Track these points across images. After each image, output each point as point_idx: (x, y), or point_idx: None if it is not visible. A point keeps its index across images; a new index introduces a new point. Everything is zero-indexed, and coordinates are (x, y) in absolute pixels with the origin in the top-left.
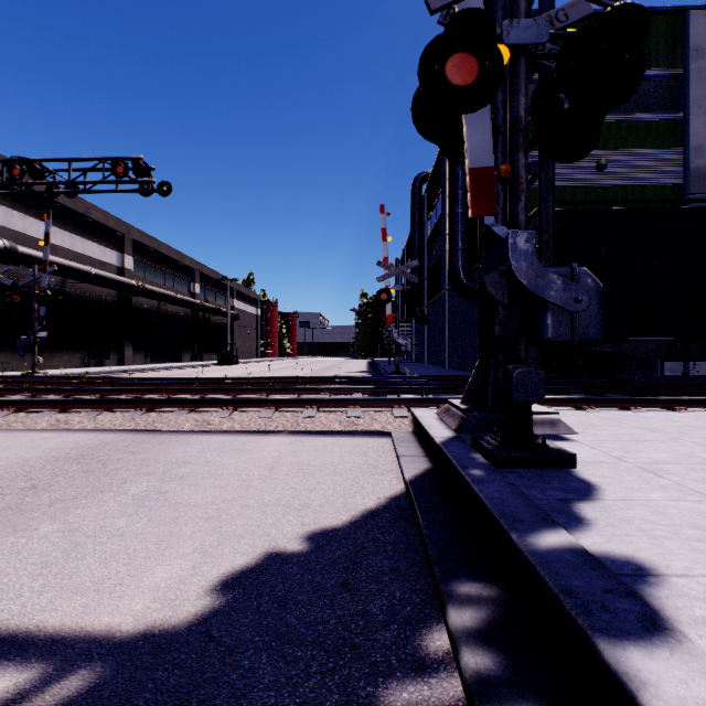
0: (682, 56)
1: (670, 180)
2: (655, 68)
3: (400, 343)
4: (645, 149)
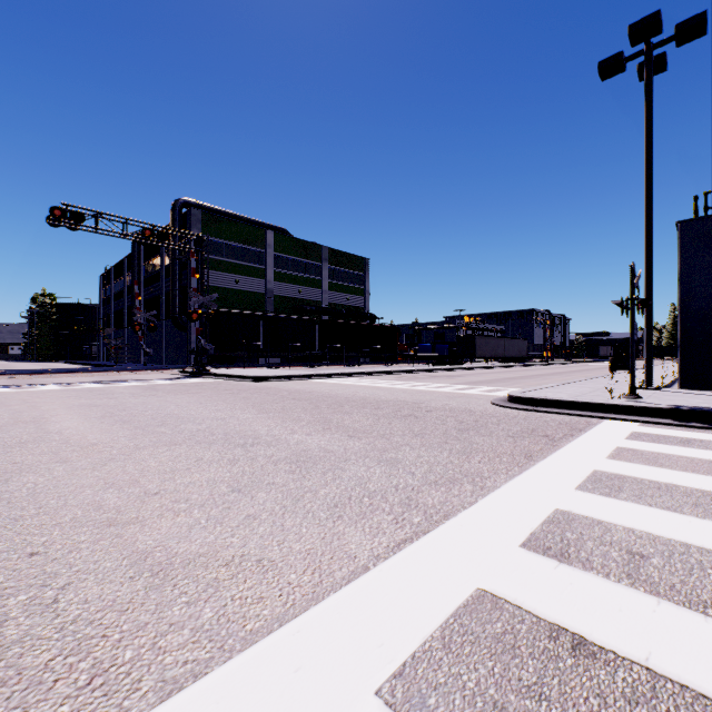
0: (265, 245)
1: (261, 291)
2: (256, 247)
3: (148, 351)
4: (253, 277)
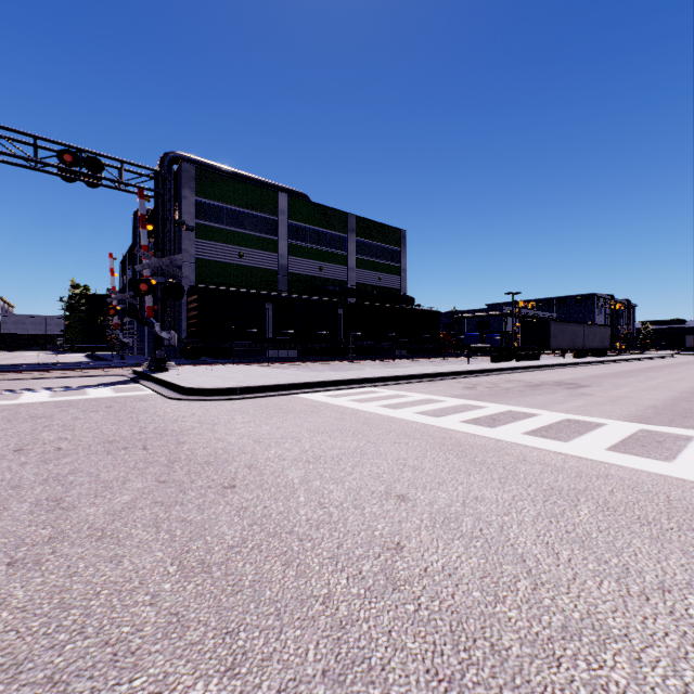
0: (277, 211)
1: (272, 267)
2: (266, 214)
3: (125, 342)
4: (262, 251)
